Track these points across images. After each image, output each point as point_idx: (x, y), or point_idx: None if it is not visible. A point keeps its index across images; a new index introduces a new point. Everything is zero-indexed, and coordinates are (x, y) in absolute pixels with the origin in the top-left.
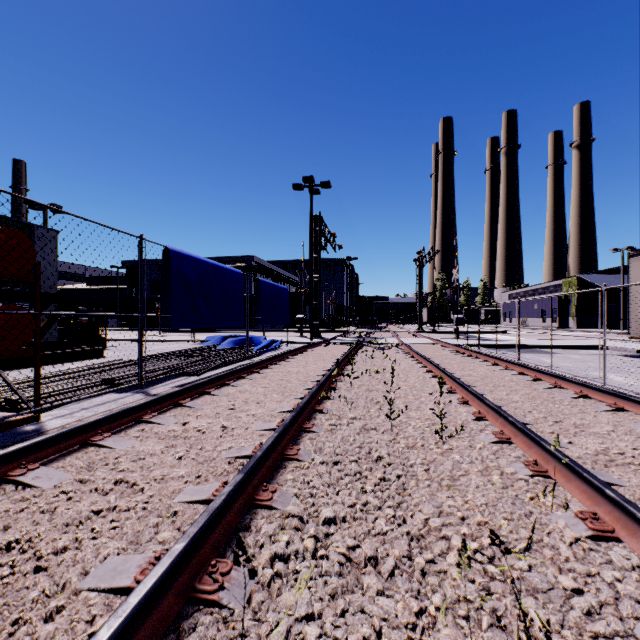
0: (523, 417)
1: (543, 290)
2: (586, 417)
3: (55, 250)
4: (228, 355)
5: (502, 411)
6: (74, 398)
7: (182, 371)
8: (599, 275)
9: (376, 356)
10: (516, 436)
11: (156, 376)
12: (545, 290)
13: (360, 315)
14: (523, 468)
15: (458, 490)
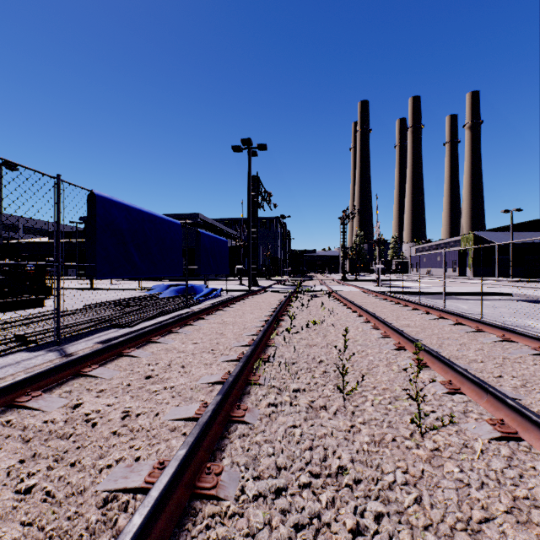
0: (499, 386)
1: (445, 245)
2: None
3: None
4: (167, 304)
5: (490, 386)
6: None
7: (111, 323)
8: (491, 232)
9: (310, 304)
10: (527, 430)
11: (80, 330)
12: (446, 245)
13: (292, 266)
14: None
15: None
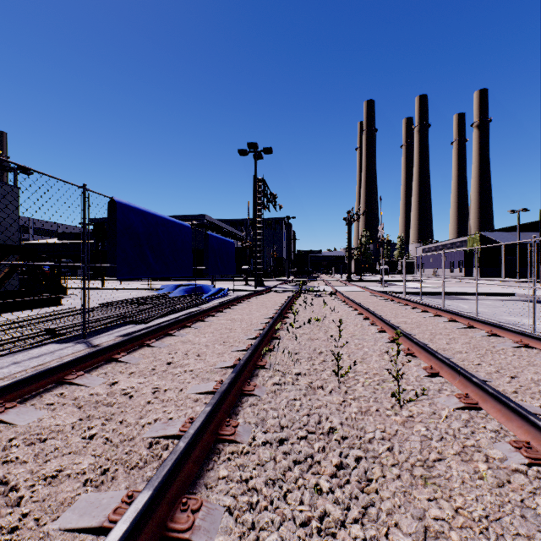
0: (475, 371)
1: (451, 245)
2: (540, 371)
3: (16, 205)
4: (177, 303)
5: (461, 369)
6: (8, 351)
7: (129, 319)
8: (498, 232)
9: (314, 303)
10: (485, 401)
11: (102, 325)
12: (453, 245)
13: (297, 266)
14: (513, 452)
15: (438, 486)
